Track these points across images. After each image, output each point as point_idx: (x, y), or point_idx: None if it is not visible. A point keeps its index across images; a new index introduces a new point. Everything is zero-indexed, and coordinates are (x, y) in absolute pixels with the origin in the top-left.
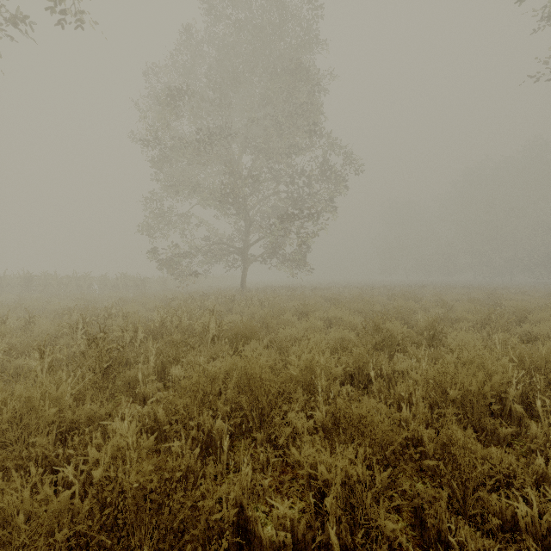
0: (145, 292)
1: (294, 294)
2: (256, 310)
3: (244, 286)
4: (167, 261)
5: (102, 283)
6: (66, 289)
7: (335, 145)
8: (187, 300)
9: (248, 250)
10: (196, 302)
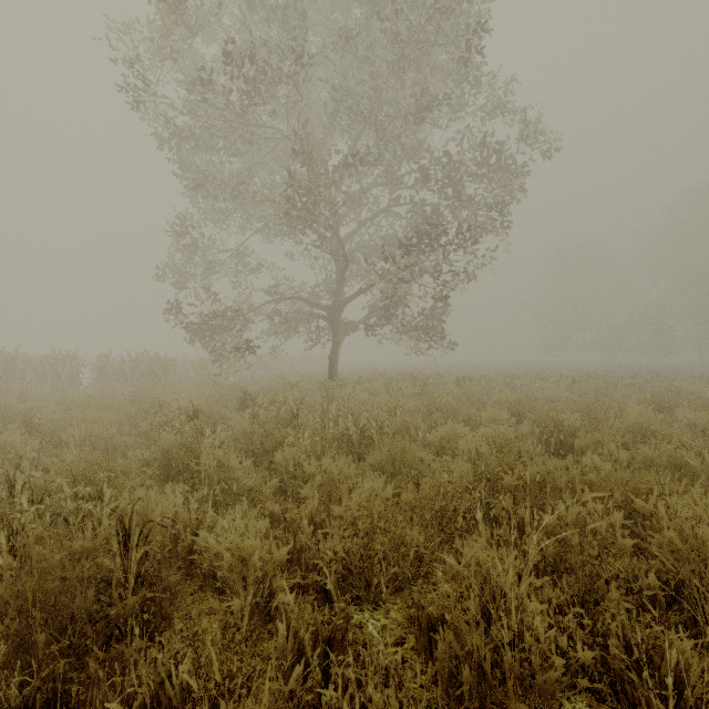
0: (147, 387)
1: (435, 398)
2: (339, 473)
3: (335, 374)
4: (199, 330)
5: (97, 369)
6: (22, 380)
7: (511, 93)
8: (166, 421)
9: (341, 310)
10: (185, 430)
